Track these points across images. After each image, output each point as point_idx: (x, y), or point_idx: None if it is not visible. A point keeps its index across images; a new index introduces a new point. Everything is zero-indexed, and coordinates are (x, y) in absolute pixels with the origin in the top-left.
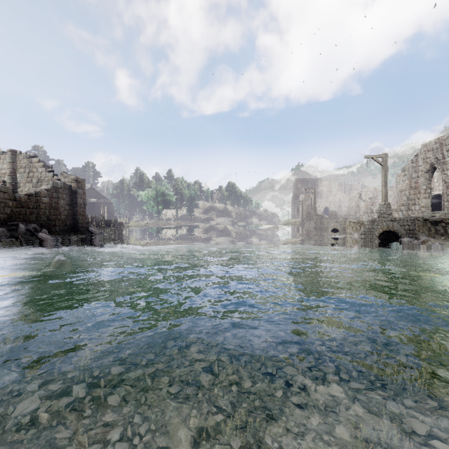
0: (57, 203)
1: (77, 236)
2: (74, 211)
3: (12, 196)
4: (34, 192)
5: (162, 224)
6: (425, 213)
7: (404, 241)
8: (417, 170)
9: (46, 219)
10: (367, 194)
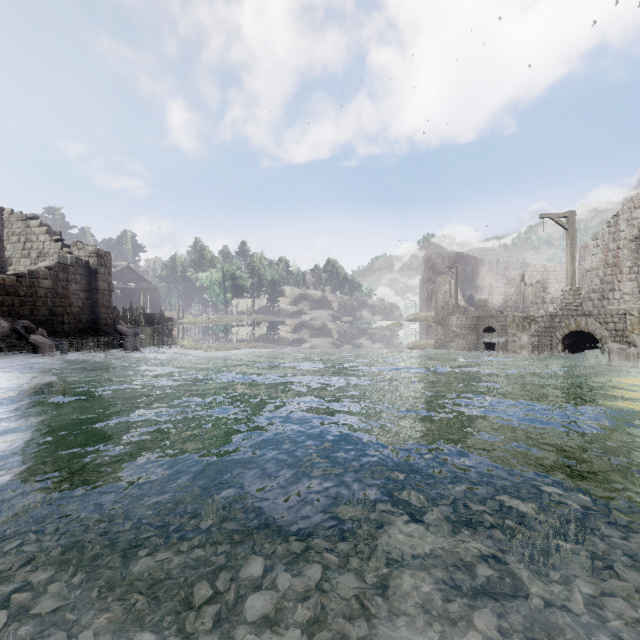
0: (65, 288)
1: (97, 338)
2: (94, 301)
3: None
4: (27, 271)
5: (231, 320)
6: (630, 304)
7: (612, 349)
8: (616, 237)
9: (48, 313)
10: (534, 276)
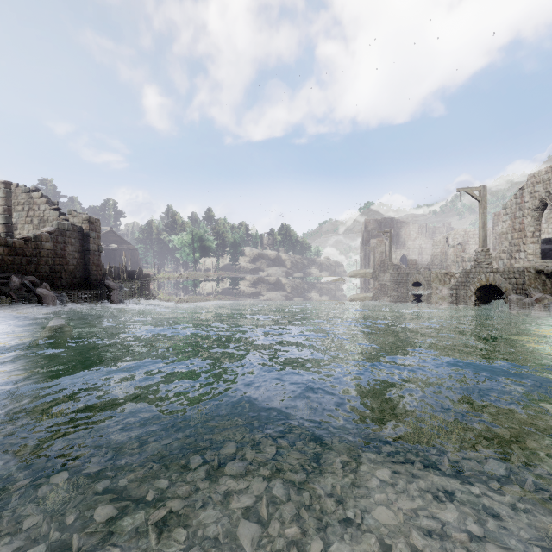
0: (63, 249)
1: (89, 291)
2: (86, 260)
3: (3, 241)
4: (33, 235)
5: (199, 276)
6: (533, 262)
7: (512, 299)
8: (522, 207)
9: (49, 270)
10: (456, 238)
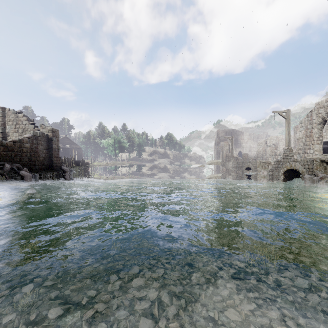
0: (36, 147)
1: (52, 173)
2: (50, 154)
3: None
4: (18, 139)
5: (118, 164)
6: (318, 155)
7: (306, 177)
8: (311, 122)
9: (28, 160)
10: (271, 141)
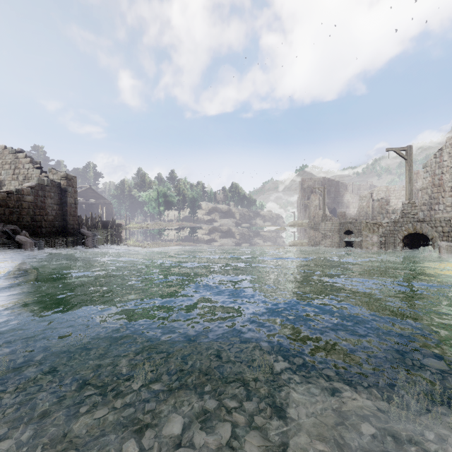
0: (43, 202)
1: (66, 238)
2: (64, 211)
3: None
4: (15, 189)
5: (163, 226)
6: (451, 213)
7: (441, 245)
8: (441, 165)
9: (30, 220)
10: (379, 194)
